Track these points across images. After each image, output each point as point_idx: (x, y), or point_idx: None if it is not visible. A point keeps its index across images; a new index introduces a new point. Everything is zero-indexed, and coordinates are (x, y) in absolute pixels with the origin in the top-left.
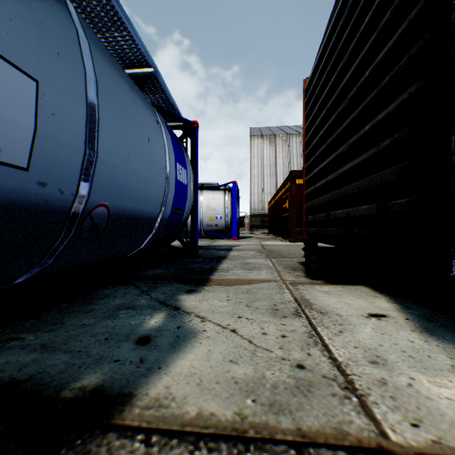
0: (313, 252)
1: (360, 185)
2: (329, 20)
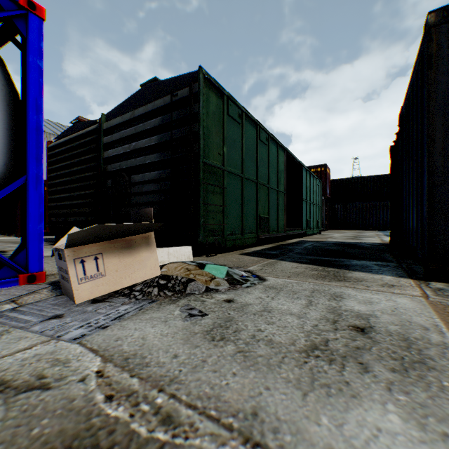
0: (62, 235)
1: (81, 210)
2: (66, 130)
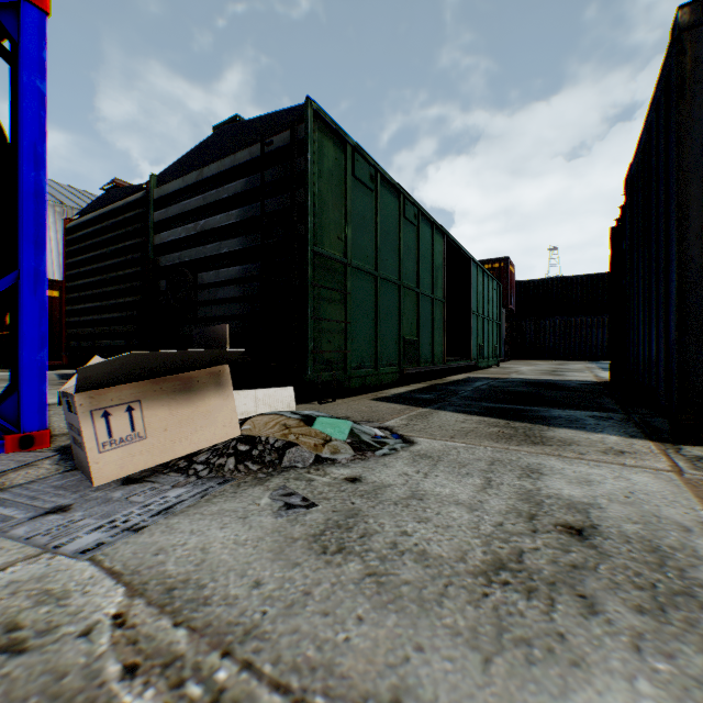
0: None
1: (119, 329)
2: (95, 201)
